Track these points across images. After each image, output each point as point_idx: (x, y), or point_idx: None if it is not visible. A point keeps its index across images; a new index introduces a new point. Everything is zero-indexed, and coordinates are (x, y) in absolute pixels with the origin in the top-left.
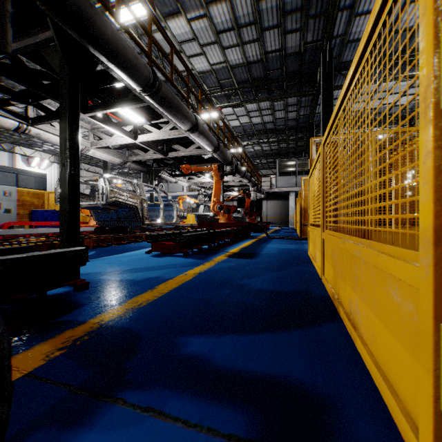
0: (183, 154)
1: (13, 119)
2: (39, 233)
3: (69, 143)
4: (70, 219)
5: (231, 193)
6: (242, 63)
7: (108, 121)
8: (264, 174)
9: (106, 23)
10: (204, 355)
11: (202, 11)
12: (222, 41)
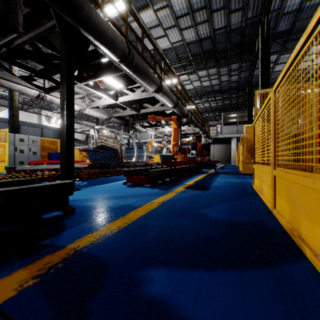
0: (151, 110)
1: (35, 89)
2: (52, 168)
3: (66, 101)
4: (67, 158)
5: (187, 139)
6: (195, 40)
7: (97, 87)
8: (211, 124)
9: (92, 9)
10: (168, 298)
11: (165, 3)
12: (180, 24)
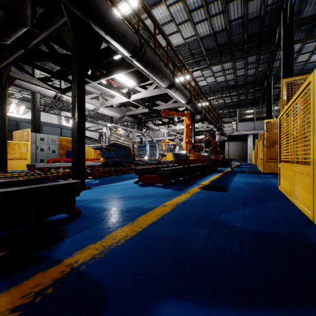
0: (163, 107)
1: (52, 90)
2: (68, 166)
3: (77, 98)
4: (78, 156)
5: (200, 136)
6: (209, 34)
7: (110, 86)
8: (225, 121)
9: (103, 2)
10: None
11: None
12: (193, 18)
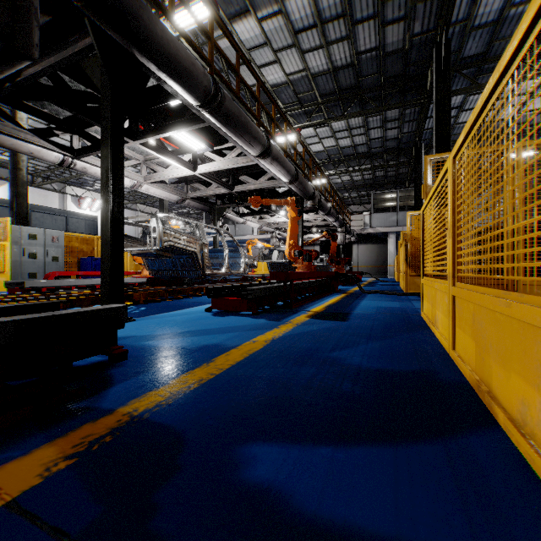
0: (252, 187)
1: (56, 151)
2: (85, 284)
3: (111, 173)
4: (112, 267)
5: (312, 235)
6: (327, 70)
7: (162, 149)
8: (354, 211)
9: (155, 20)
10: (280, 486)
11: (275, 7)
12: (301, 43)
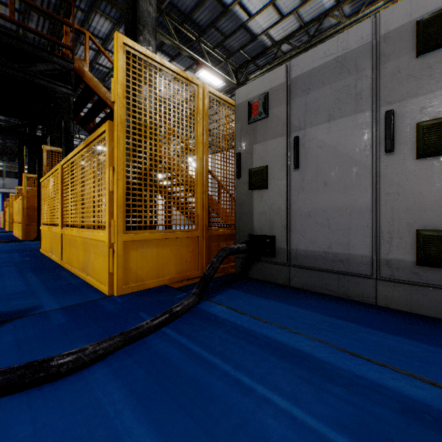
0: None
1: None
2: None
3: None
4: None
5: None
6: None
7: None
8: None
9: None
10: None
11: None
12: None
